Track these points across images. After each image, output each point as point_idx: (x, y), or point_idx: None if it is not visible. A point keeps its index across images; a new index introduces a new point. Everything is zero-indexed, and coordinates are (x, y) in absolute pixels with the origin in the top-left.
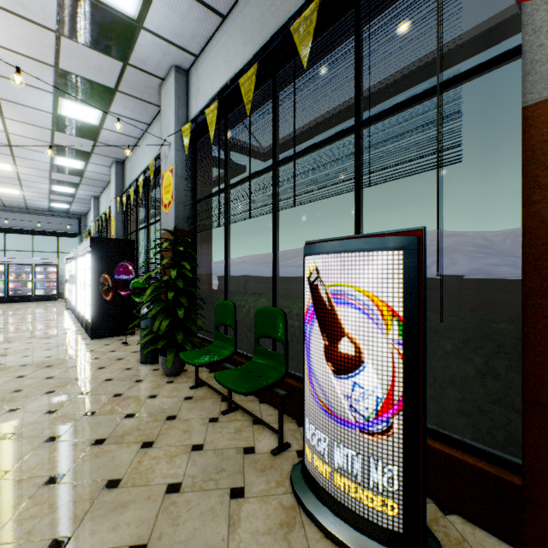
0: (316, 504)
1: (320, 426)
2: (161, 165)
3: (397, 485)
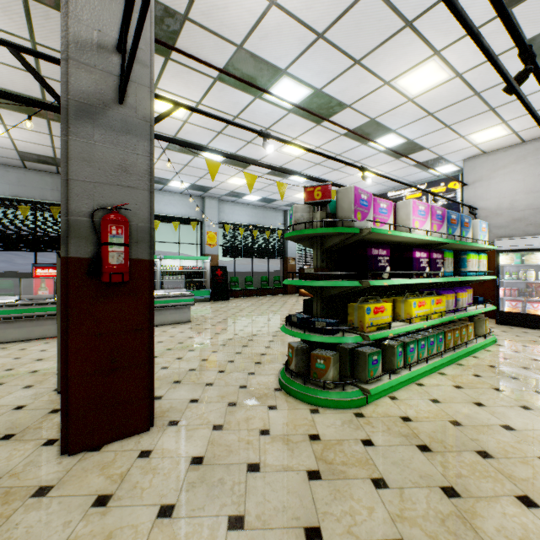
0: None
1: None
2: None
3: None
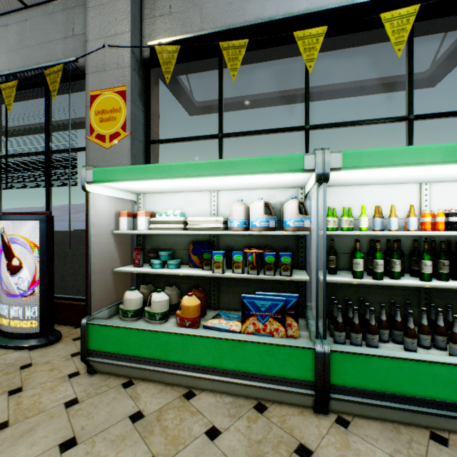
0: (1, 339)
1: (5, 303)
2: None
3: (38, 313)
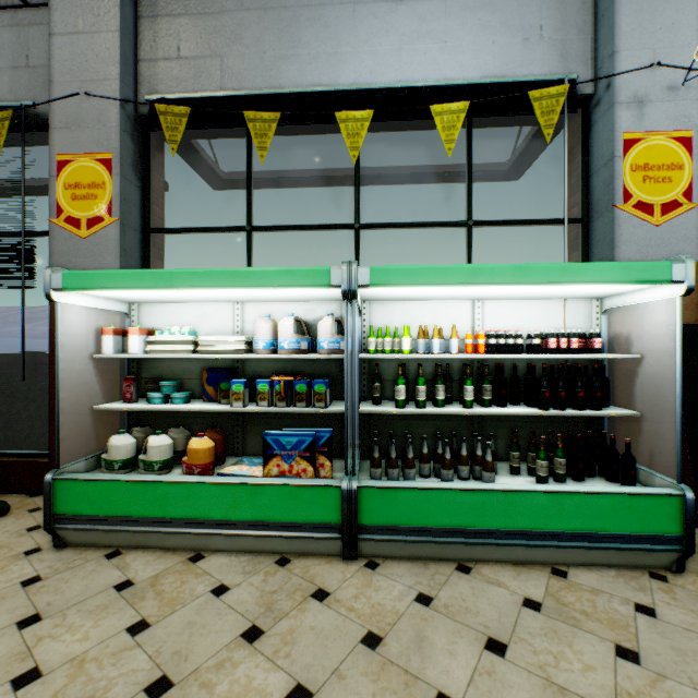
0: None
1: None
2: None
3: None
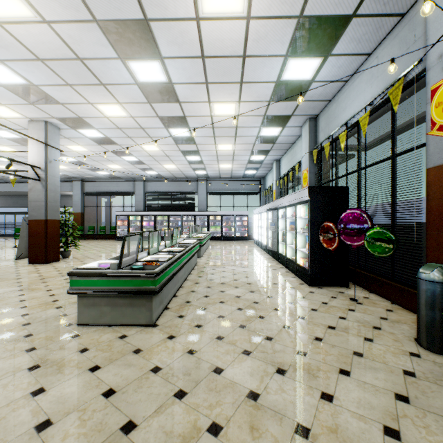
0: None
1: None
2: (426, 77)
3: None
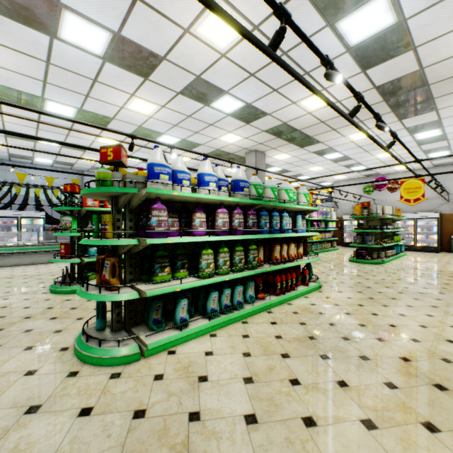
0: None
1: None
2: None
3: None
